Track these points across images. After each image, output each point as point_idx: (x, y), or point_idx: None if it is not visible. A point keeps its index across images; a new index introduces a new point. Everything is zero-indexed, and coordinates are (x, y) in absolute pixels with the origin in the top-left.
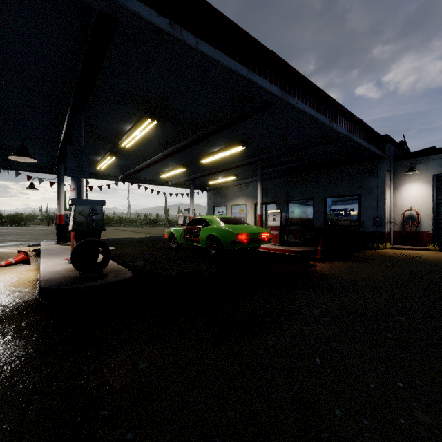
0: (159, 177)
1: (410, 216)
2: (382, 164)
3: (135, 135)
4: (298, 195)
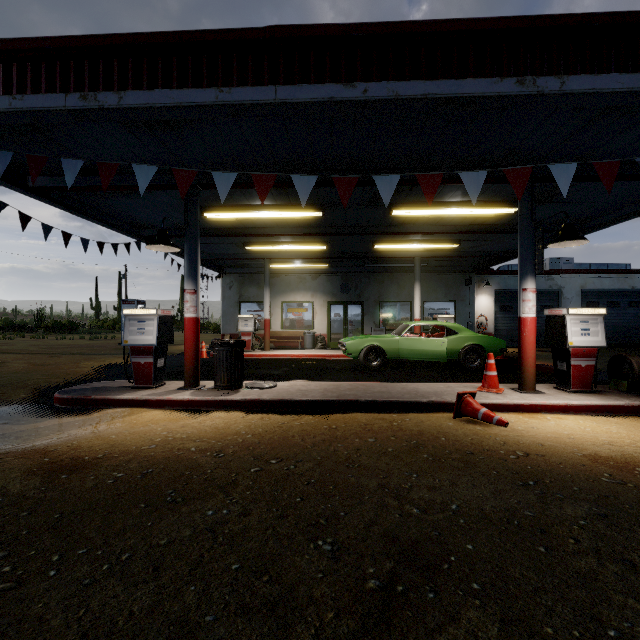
0: (215, 245)
1: (481, 321)
2: (473, 277)
3: (442, 209)
4: (393, 296)
